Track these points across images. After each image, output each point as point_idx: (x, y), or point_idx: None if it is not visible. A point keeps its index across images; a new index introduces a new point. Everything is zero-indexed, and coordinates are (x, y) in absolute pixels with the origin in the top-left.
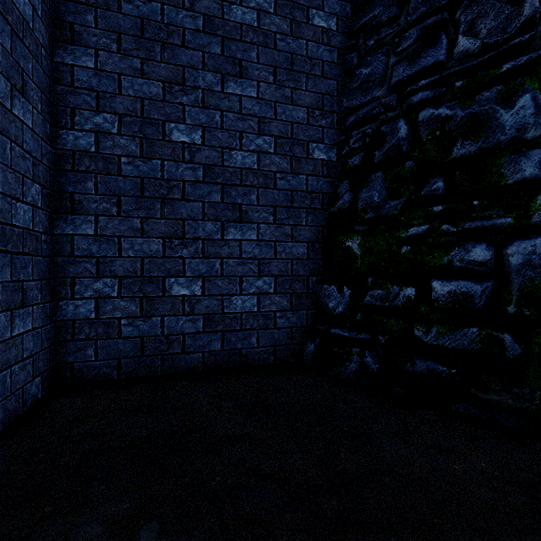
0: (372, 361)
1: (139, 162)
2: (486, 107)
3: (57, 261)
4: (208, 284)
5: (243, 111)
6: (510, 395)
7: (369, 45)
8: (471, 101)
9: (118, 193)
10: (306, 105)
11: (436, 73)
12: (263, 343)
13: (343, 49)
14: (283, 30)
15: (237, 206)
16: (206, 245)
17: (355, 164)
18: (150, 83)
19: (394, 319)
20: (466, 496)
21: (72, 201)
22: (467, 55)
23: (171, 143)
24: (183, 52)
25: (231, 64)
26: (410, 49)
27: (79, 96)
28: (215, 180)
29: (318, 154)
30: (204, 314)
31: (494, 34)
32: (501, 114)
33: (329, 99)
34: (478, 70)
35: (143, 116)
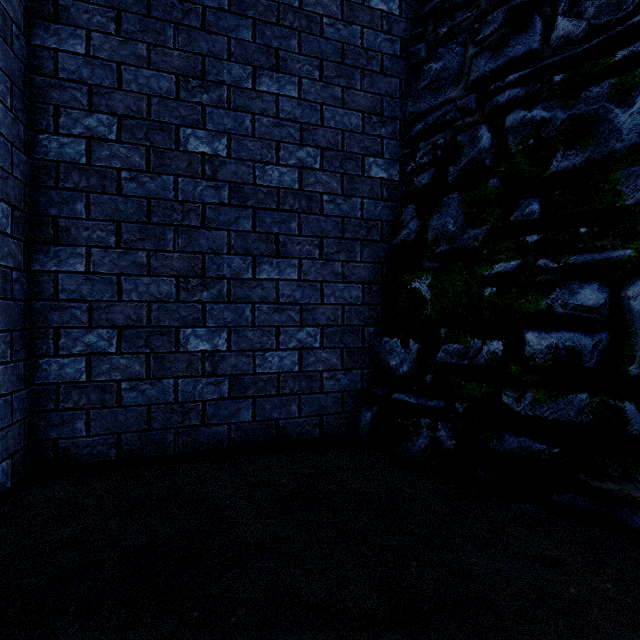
0: (447, 436)
1: (145, 178)
2: (596, 106)
3: (36, 306)
4: (235, 336)
5: (280, 114)
6: (634, 484)
7: (441, 33)
8: (575, 99)
9: (117, 217)
10: (361, 108)
11: (528, 65)
12: (306, 412)
13: (408, 39)
14: (332, 12)
15: (273, 237)
16: (233, 286)
17: (423, 183)
18: (159, 75)
19: (475, 381)
20: (593, 639)
21: (55, 228)
22: (568, 41)
23: (187, 154)
24: (202, 37)
25: (265, 54)
26: (494, 36)
27: (64, 91)
28: (245, 203)
29: (376, 171)
30: (231, 375)
31: (604, 12)
32: (616, 114)
33: (390, 102)
34: (584, 60)
35: (150, 118)
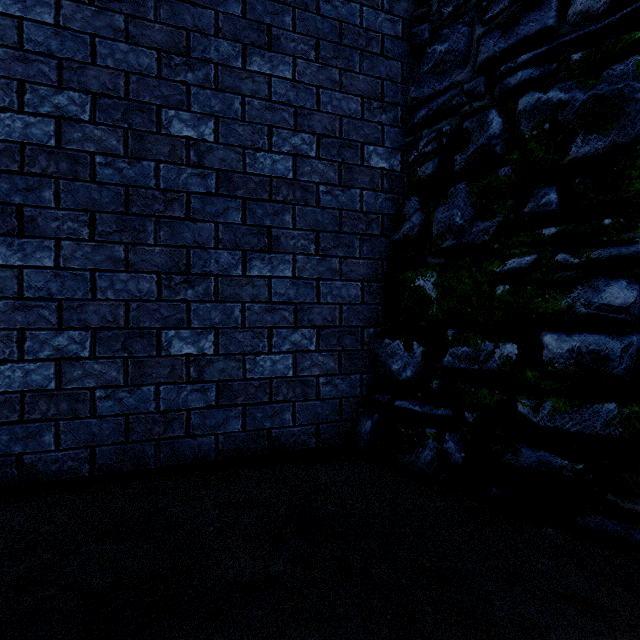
0: (455, 448)
1: (123, 164)
2: (620, 86)
3: None
4: (223, 338)
5: (272, 97)
6: None
7: (446, 13)
8: (596, 78)
9: (91, 207)
10: (360, 93)
11: (542, 44)
12: (301, 420)
13: (410, 20)
14: None
15: (265, 230)
16: (221, 284)
17: (427, 174)
18: (138, 50)
19: (486, 388)
20: None
21: (20, 218)
22: (587, 16)
23: (169, 138)
24: (187, 10)
25: (256, 31)
26: (504, 14)
27: (30, 64)
28: (234, 192)
29: (376, 160)
30: (218, 381)
31: None
32: None
33: (391, 86)
34: (605, 36)
35: (128, 97)
